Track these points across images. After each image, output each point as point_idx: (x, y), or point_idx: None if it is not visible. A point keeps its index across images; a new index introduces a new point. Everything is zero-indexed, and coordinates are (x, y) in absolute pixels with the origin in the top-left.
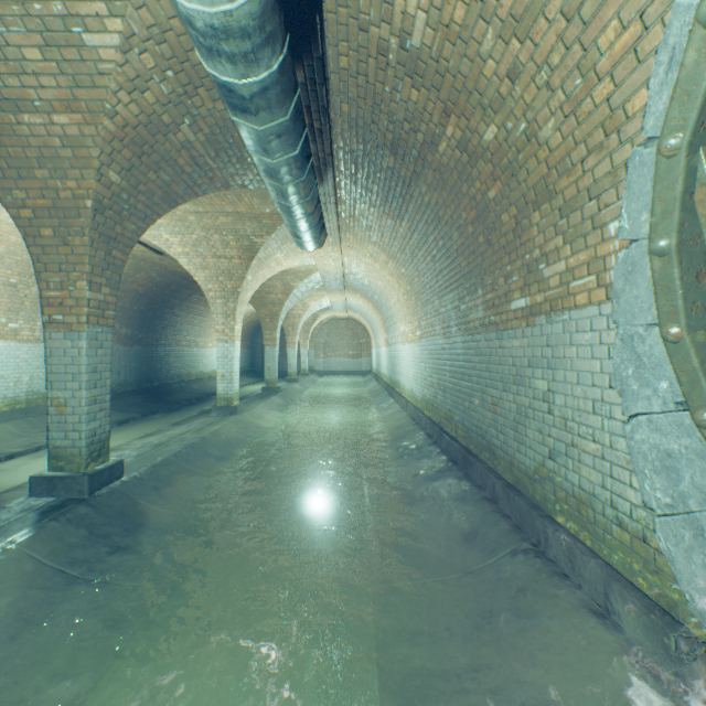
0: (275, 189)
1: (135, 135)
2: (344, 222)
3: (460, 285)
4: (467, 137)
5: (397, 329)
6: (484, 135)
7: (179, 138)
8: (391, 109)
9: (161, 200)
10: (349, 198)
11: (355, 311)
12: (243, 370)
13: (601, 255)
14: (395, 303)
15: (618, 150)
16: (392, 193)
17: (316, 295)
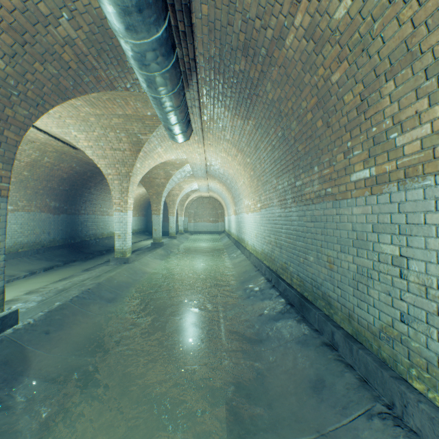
0: (144, 78)
1: (12, 20)
2: (206, 124)
3: (296, 165)
4: (315, 21)
5: (243, 203)
6: (335, 13)
7: (60, 32)
8: (244, 6)
9: (51, 91)
10: (209, 102)
11: (214, 192)
12: (140, 230)
13: None
14: (241, 185)
15: None
16: (242, 95)
17: (188, 180)
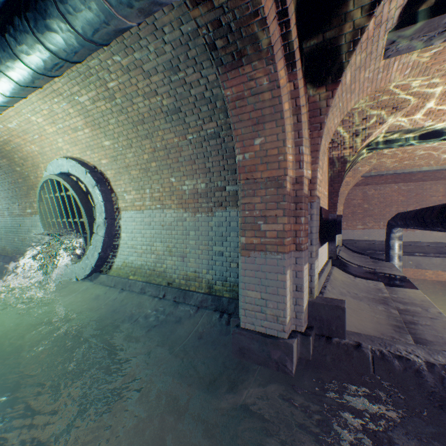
0: None
1: None
2: None
3: (10, 199)
4: (12, 165)
5: None
6: (17, 168)
7: None
8: None
9: None
10: None
11: None
12: None
13: None
14: None
15: None
16: None
17: None
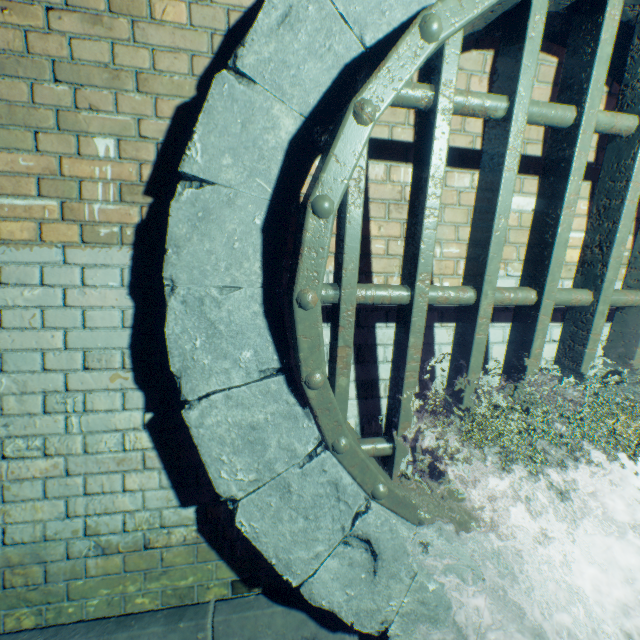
0: None
1: None
2: None
3: None
4: None
5: None
6: None
7: None
8: None
9: None
10: None
11: None
12: None
13: (77, 175)
14: None
15: (130, 47)
16: None
17: None
